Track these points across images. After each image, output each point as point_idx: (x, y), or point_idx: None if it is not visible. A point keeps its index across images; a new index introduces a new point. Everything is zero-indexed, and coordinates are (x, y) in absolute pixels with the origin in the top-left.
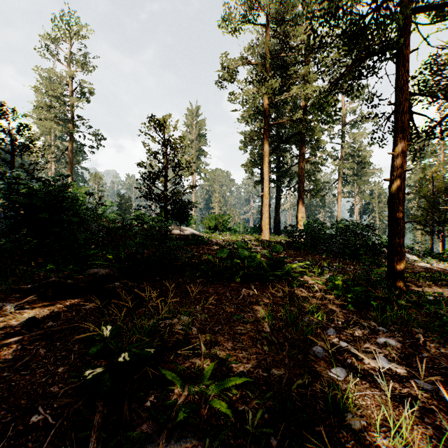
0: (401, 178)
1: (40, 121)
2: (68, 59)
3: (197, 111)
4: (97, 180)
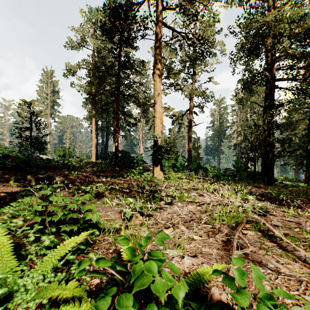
0: (117, 139)
1: None
2: None
3: (51, 73)
4: None
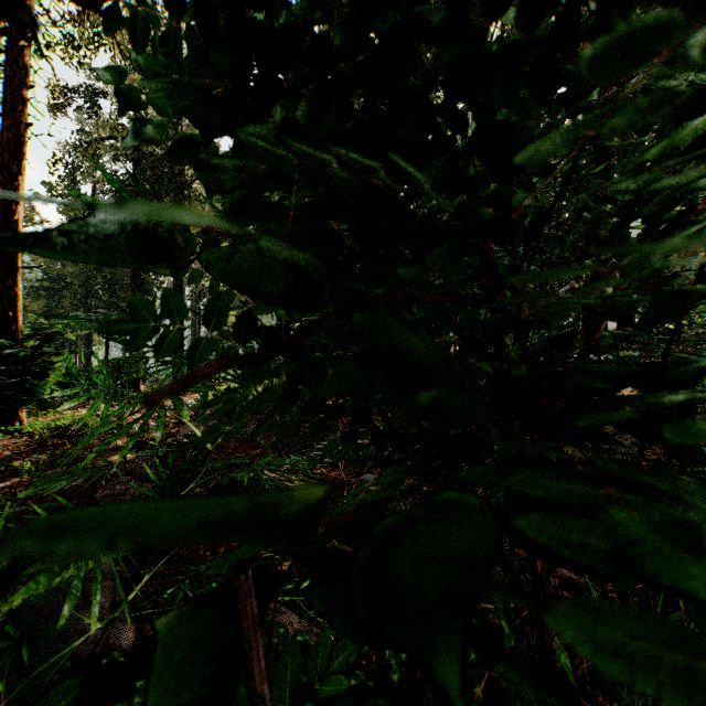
0: None
1: None
2: None
3: None
4: None
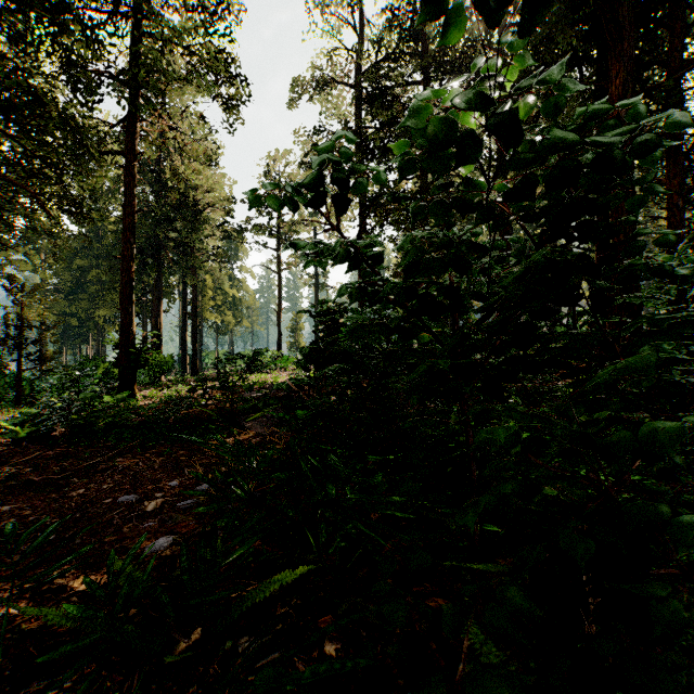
0: None
1: None
2: None
3: None
4: None
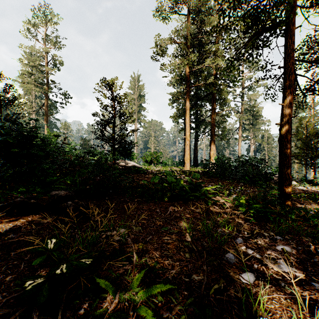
0: (289, 123)
1: (23, 84)
2: (44, 39)
3: (138, 78)
4: (66, 128)
